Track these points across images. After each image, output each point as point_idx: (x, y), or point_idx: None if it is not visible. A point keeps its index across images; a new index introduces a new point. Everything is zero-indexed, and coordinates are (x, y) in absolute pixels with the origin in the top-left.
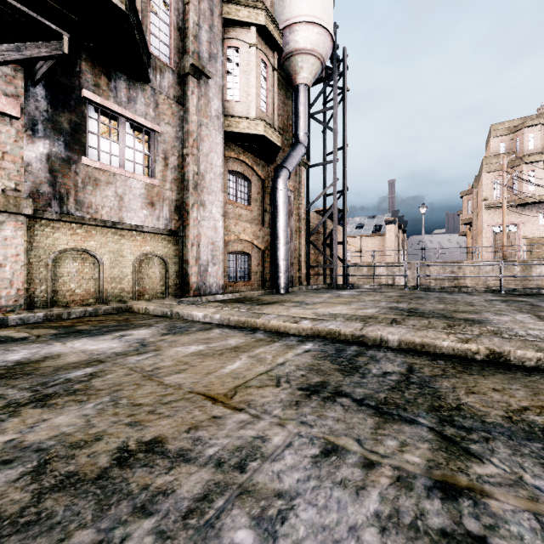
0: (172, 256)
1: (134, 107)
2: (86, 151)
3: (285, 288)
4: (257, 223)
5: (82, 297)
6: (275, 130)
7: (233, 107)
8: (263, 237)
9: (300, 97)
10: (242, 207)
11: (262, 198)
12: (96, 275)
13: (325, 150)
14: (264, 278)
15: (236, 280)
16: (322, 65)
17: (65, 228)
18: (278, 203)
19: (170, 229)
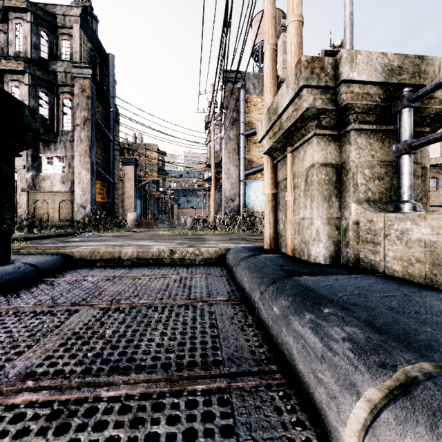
0: None
1: None
2: None
3: None
4: None
5: None
6: None
7: None
8: None
9: None
10: (432, 192)
11: None
12: None
13: None
14: None
15: None
16: None
17: None
18: None
19: None
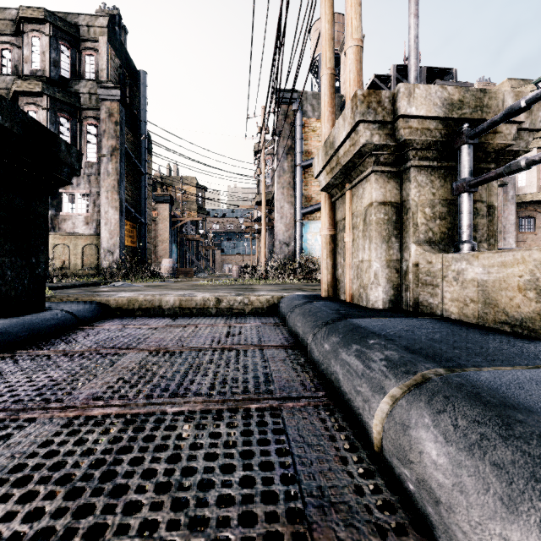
0: None
1: None
2: None
3: None
4: (540, 240)
5: None
6: None
7: (521, 189)
8: None
9: None
10: (528, 234)
11: None
12: None
13: None
14: None
15: None
16: None
17: None
18: None
19: None
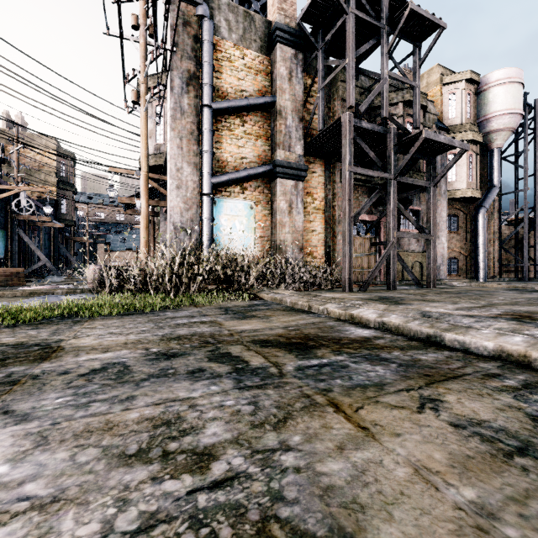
0: (423, 262)
1: (413, 203)
2: (400, 226)
3: (483, 278)
4: (462, 240)
5: (398, 278)
6: (478, 190)
7: (452, 185)
8: (466, 248)
9: (494, 156)
10: (454, 233)
11: (465, 225)
12: (401, 270)
13: (516, 176)
14: (467, 272)
15: (450, 273)
16: (513, 132)
17: None
18: (478, 228)
19: (424, 250)
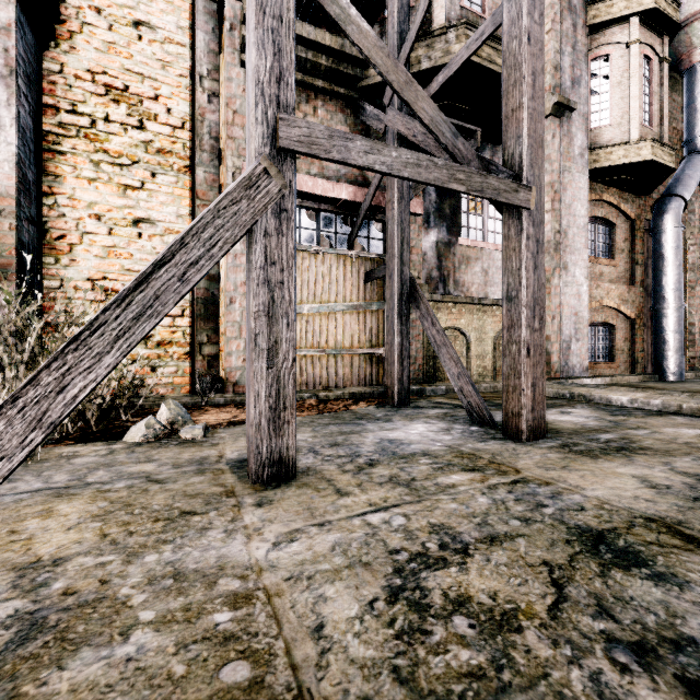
0: None
1: None
2: (460, 232)
3: (677, 373)
4: (624, 281)
5: None
6: (667, 147)
7: (600, 135)
8: (633, 301)
9: (699, 81)
10: (604, 263)
11: (630, 246)
12: (464, 353)
13: None
14: (634, 358)
15: (594, 360)
16: None
17: (444, 308)
18: (664, 250)
19: None
